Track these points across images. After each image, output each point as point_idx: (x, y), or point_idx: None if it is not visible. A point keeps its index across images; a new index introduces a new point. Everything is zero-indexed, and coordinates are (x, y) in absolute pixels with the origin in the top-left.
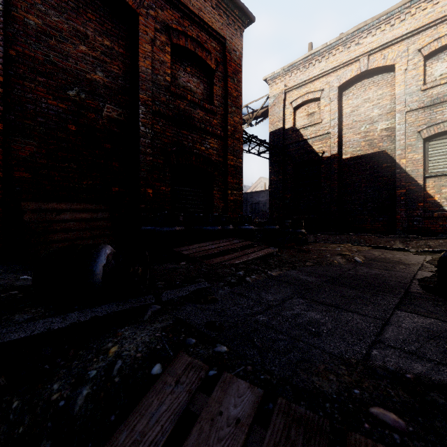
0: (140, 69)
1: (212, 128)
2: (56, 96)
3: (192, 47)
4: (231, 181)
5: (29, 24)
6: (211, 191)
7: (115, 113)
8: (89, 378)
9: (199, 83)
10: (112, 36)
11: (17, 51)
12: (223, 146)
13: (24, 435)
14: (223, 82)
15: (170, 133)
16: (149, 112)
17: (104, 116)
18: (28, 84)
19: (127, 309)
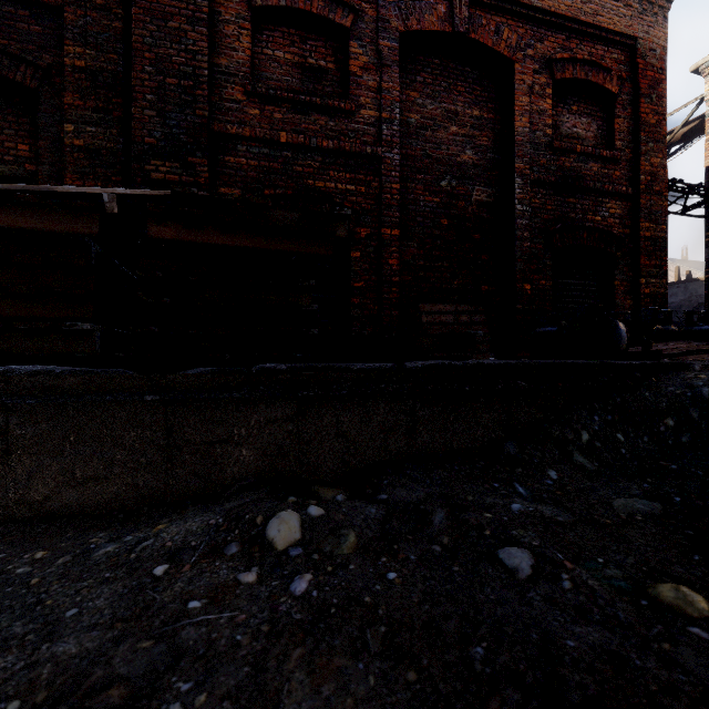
0: (515, 132)
1: (613, 186)
2: (431, 191)
3: (582, 75)
4: (646, 263)
5: (411, 123)
6: (610, 282)
7: (484, 195)
8: (699, 385)
9: (589, 123)
10: (480, 103)
11: (402, 155)
12: (630, 209)
13: (668, 407)
14: (630, 107)
15: (552, 205)
16: (526, 184)
17: (473, 202)
18: (410, 186)
19: (672, 362)
